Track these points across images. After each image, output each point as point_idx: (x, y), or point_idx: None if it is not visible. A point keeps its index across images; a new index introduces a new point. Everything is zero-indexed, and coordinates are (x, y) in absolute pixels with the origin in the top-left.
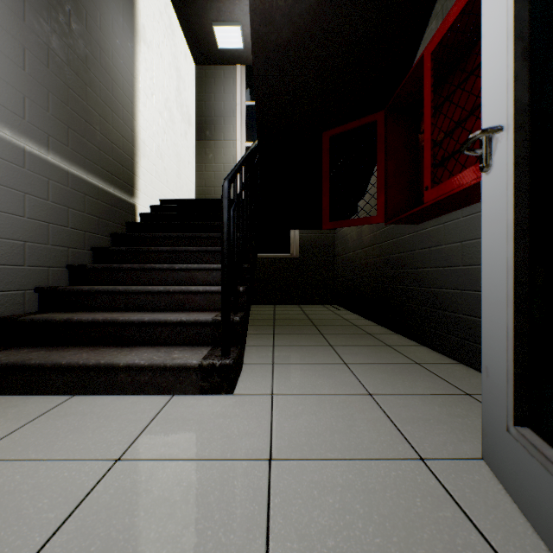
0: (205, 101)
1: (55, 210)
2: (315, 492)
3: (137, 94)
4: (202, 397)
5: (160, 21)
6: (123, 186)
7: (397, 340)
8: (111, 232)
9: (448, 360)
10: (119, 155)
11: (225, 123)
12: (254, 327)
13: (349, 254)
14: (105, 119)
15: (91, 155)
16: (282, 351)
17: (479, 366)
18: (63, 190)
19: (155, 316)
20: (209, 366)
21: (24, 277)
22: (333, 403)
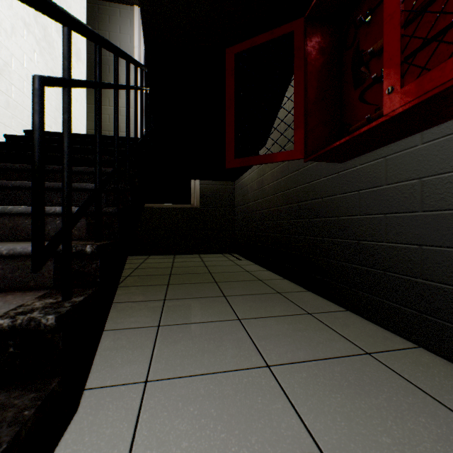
0: None
1: None
2: None
3: None
4: None
5: None
6: None
7: (315, 301)
8: None
9: (400, 341)
10: None
11: (121, 65)
12: (142, 290)
13: (249, 204)
14: None
15: None
16: (170, 339)
17: None
18: None
19: None
20: None
21: None
22: None
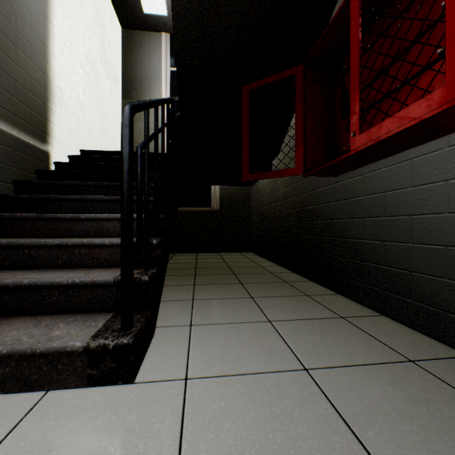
0: (131, 63)
1: None
2: None
3: (52, 38)
4: (89, 391)
5: None
6: (32, 130)
7: (314, 288)
8: (14, 179)
9: (370, 312)
10: (26, 96)
11: (150, 85)
12: (175, 278)
13: (264, 207)
14: (6, 53)
15: None
16: (202, 306)
17: (405, 320)
18: None
19: (40, 277)
20: (99, 349)
21: None
22: (264, 391)
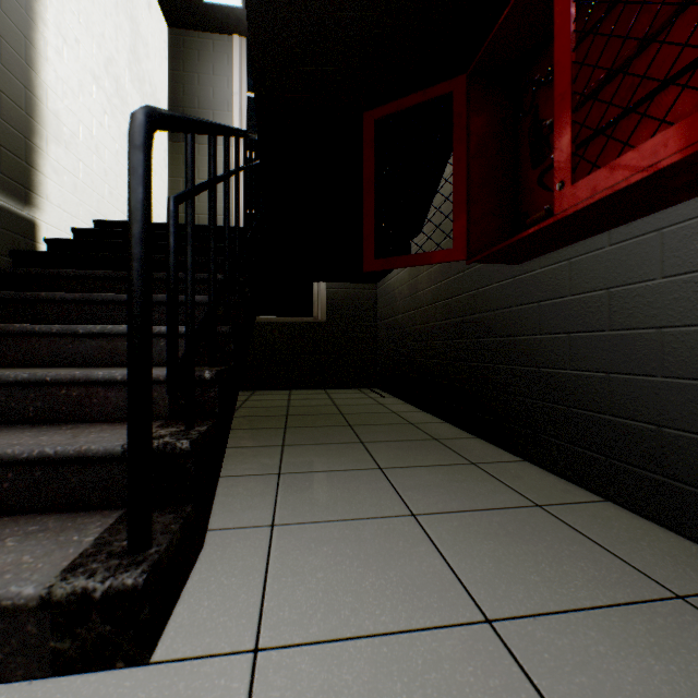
0: (183, 83)
1: None
2: None
3: (40, 27)
4: (52, 687)
5: None
6: (4, 182)
7: (483, 450)
8: None
9: (584, 494)
10: None
11: (215, 120)
12: (251, 433)
13: (397, 317)
14: None
15: None
16: (295, 487)
17: (649, 511)
18: None
19: None
20: (72, 601)
21: None
22: (411, 677)
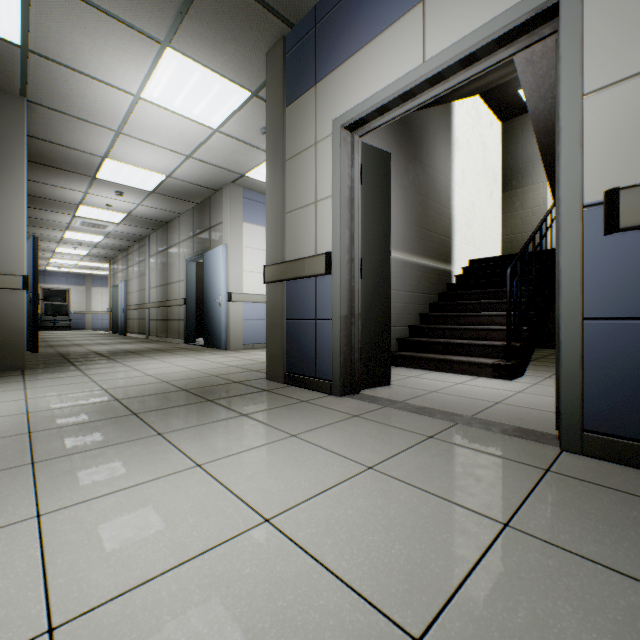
0: (510, 153)
1: (414, 285)
2: (532, 397)
3: (452, 192)
4: (493, 379)
5: (468, 121)
6: (444, 260)
7: None
8: (437, 292)
9: None
10: (442, 240)
11: (532, 168)
12: (550, 363)
13: None
14: (435, 222)
15: (428, 248)
16: None
17: None
18: (417, 274)
19: (469, 341)
20: (497, 364)
21: (404, 320)
22: None
